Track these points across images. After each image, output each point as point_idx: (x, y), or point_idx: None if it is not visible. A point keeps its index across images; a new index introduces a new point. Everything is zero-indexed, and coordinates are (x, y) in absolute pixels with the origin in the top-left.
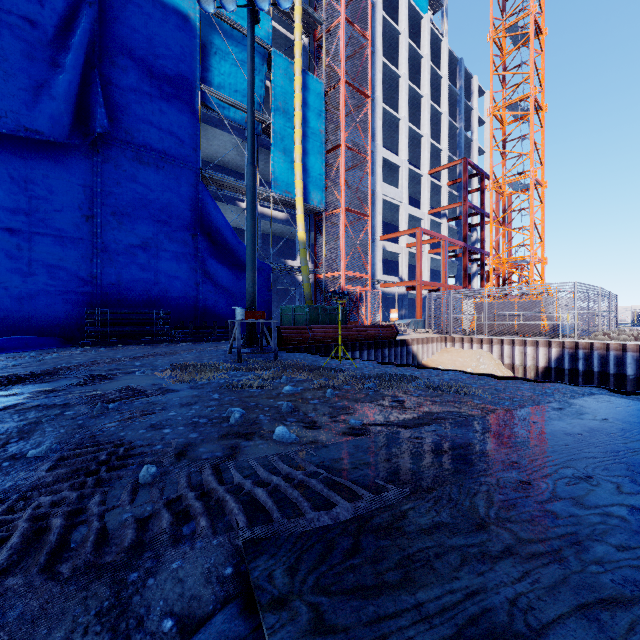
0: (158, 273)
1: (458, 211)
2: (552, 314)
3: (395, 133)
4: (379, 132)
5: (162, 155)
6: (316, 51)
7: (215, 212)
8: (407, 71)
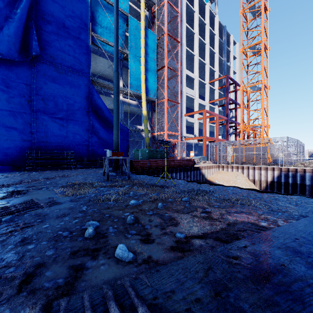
0: (68, 131)
1: (223, 102)
2: (274, 153)
3: (192, 62)
4: (184, 61)
5: (70, 69)
6: (152, 18)
7: (99, 99)
8: (198, 31)
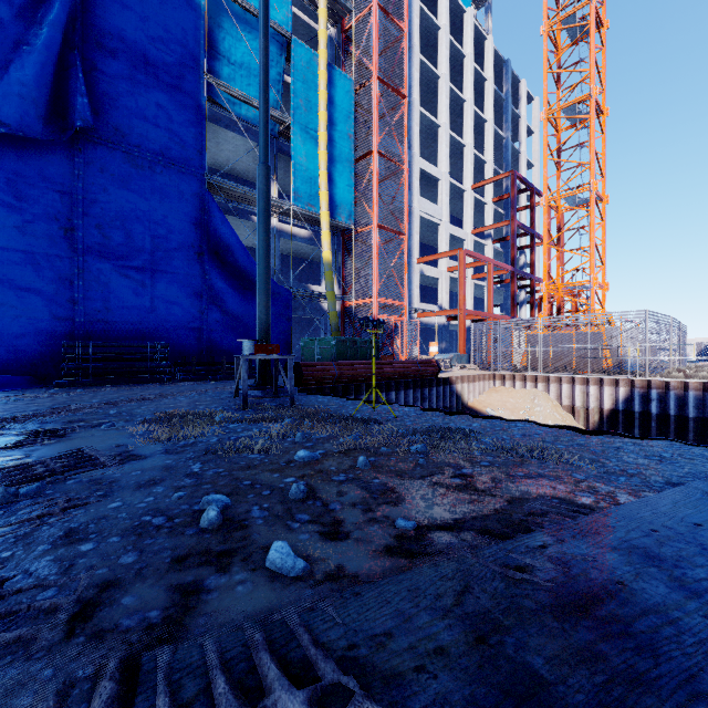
0: (155, 298)
1: (504, 231)
2: (619, 348)
3: (434, 142)
4: (416, 140)
5: (160, 157)
6: (344, 43)
7: (224, 227)
8: (448, 71)
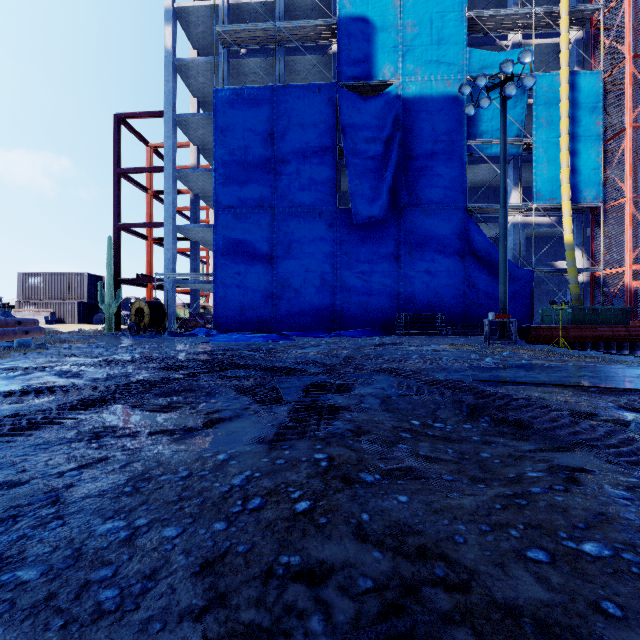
0: (436, 287)
1: None
2: None
3: None
4: None
5: (439, 205)
6: (593, 37)
7: (478, 236)
8: None
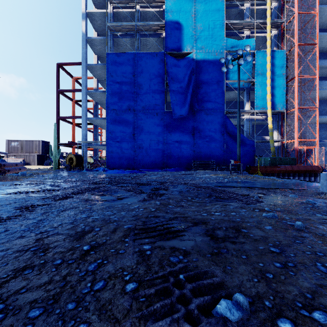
0: (211, 148)
1: None
2: None
3: None
4: None
5: (212, 110)
6: (282, 34)
7: (230, 125)
8: None
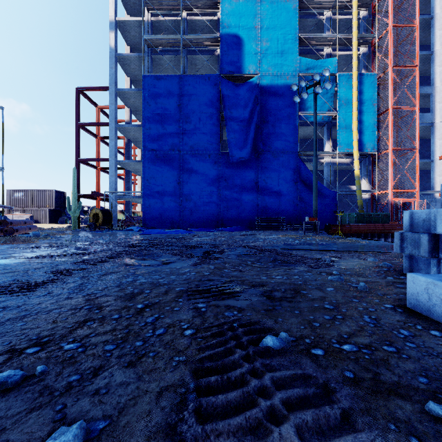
0: (280, 201)
1: None
2: None
3: None
4: (438, 76)
5: (282, 151)
6: (372, 52)
7: (305, 170)
8: None
